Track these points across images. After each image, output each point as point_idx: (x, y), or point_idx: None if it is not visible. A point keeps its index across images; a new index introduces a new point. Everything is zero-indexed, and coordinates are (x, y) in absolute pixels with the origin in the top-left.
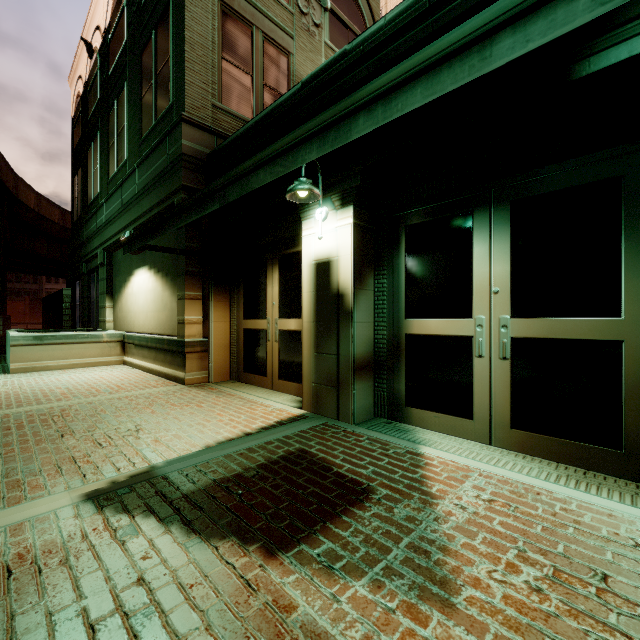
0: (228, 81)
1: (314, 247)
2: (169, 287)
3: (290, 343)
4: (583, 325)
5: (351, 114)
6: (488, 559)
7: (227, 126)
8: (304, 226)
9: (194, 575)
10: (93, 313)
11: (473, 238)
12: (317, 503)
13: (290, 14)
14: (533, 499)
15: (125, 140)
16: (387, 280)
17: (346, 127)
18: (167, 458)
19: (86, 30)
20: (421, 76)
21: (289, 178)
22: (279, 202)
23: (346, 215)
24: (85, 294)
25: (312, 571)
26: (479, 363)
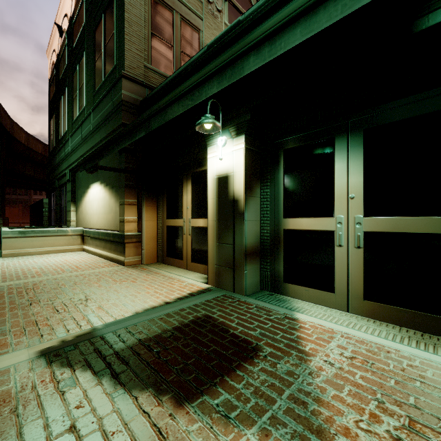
0: (156, 49)
1: (216, 166)
2: (114, 196)
3: (199, 236)
4: (420, 222)
5: (243, 54)
6: (354, 410)
7: (155, 81)
8: (209, 151)
9: (116, 423)
10: (63, 215)
11: (334, 157)
12: (217, 359)
13: (200, 2)
14: (385, 356)
15: (84, 93)
16: (270, 190)
17: (239, 65)
18: (106, 322)
19: (58, 17)
20: (300, 18)
21: (198, 116)
22: (191, 134)
23: (240, 142)
24: (57, 202)
25: (212, 420)
26: (339, 251)
